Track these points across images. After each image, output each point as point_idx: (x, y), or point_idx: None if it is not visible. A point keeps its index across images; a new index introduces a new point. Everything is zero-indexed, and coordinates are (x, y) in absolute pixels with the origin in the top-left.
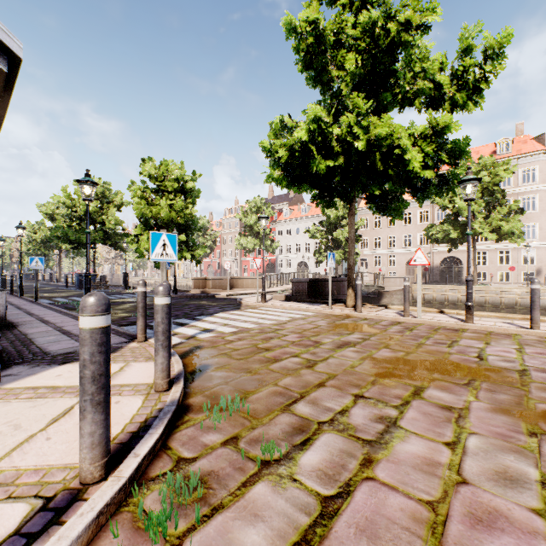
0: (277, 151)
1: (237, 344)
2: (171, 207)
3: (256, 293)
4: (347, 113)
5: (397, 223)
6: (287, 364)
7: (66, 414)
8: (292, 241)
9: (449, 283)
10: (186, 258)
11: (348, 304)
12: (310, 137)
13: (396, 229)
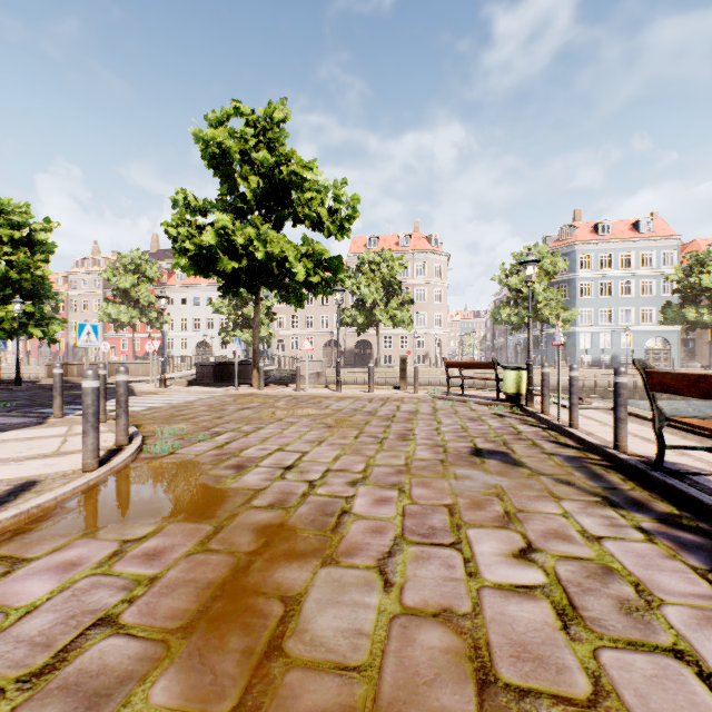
0: (184, 240)
1: (155, 414)
2: (8, 264)
3: (146, 380)
4: (252, 213)
5: (315, 302)
6: (202, 419)
7: (68, 441)
8: (188, 314)
9: (361, 366)
10: (31, 335)
11: (254, 385)
12: (217, 239)
13: (314, 308)
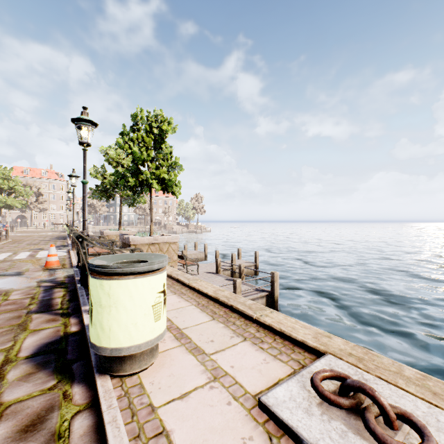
0: None
1: None
2: None
3: None
4: (1, 190)
5: None
6: None
7: None
8: None
9: (21, 227)
10: None
11: None
12: None
13: None
